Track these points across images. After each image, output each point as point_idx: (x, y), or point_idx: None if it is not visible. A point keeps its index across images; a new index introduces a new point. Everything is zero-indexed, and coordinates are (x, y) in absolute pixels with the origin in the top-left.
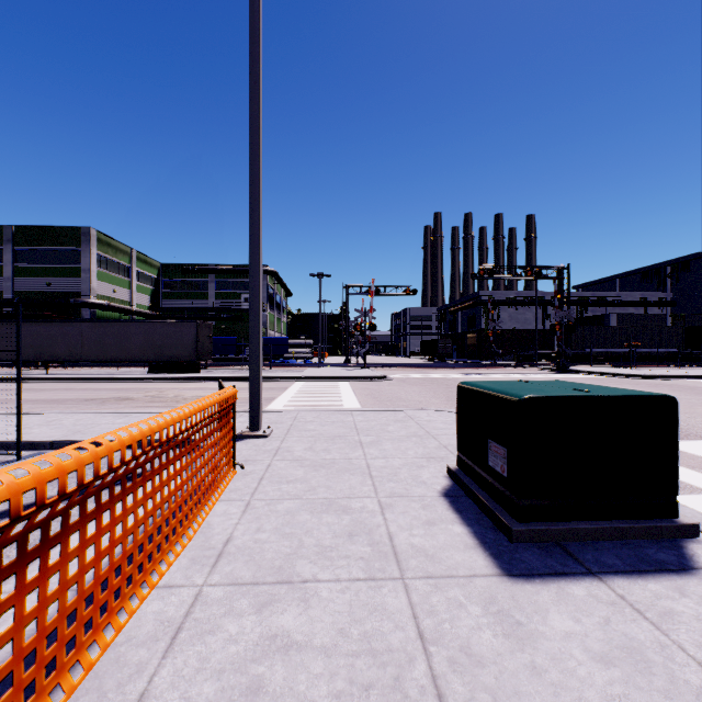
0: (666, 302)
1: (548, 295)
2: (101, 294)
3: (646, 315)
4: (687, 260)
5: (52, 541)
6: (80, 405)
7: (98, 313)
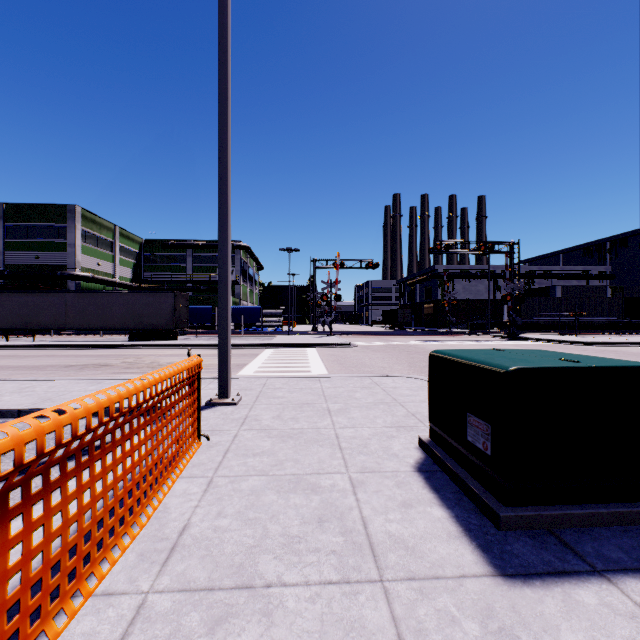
0: (606, 275)
1: (499, 269)
2: (86, 267)
3: (588, 287)
4: (625, 237)
5: None
6: (59, 371)
7: (83, 284)
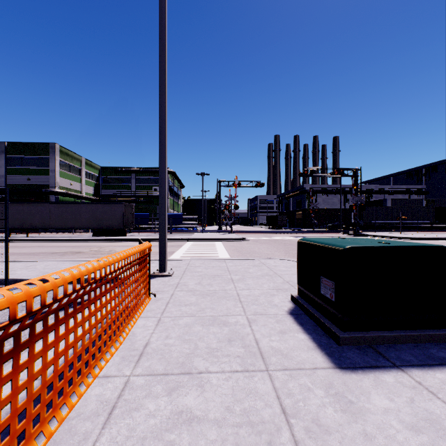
0: (422, 191)
1: (348, 187)
2: (62, 186)
3: (410, 199)
4: (435, 165)
5: (22, 346)
6: (48, 256)
7: (60, 198)
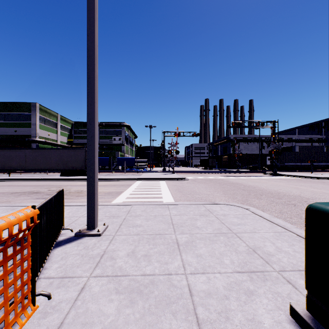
0: (322, 140)
1: (263, 137)
2: (42, 136)
3: (313, 146)
4: None
5: None
6: (4, 197)
7: (40, 145)
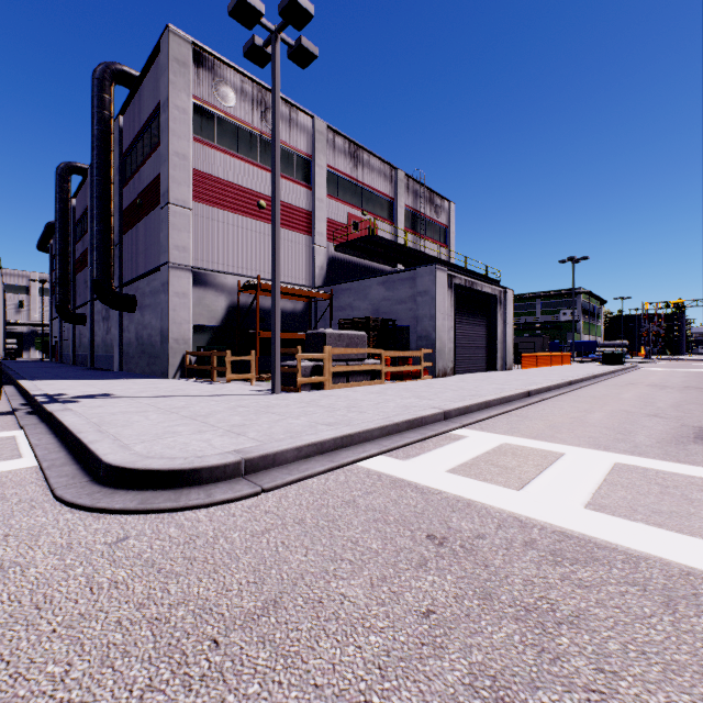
0: None
1: None
2: None
3: None
4: None
5: (563, 357)
6: None
7: None
